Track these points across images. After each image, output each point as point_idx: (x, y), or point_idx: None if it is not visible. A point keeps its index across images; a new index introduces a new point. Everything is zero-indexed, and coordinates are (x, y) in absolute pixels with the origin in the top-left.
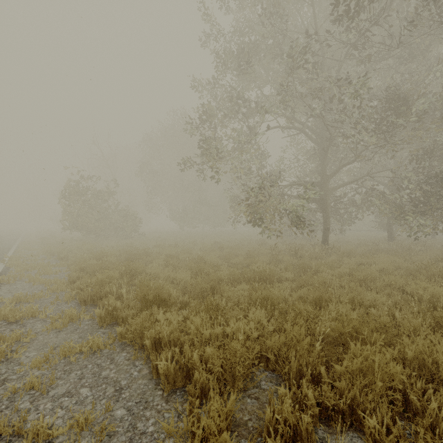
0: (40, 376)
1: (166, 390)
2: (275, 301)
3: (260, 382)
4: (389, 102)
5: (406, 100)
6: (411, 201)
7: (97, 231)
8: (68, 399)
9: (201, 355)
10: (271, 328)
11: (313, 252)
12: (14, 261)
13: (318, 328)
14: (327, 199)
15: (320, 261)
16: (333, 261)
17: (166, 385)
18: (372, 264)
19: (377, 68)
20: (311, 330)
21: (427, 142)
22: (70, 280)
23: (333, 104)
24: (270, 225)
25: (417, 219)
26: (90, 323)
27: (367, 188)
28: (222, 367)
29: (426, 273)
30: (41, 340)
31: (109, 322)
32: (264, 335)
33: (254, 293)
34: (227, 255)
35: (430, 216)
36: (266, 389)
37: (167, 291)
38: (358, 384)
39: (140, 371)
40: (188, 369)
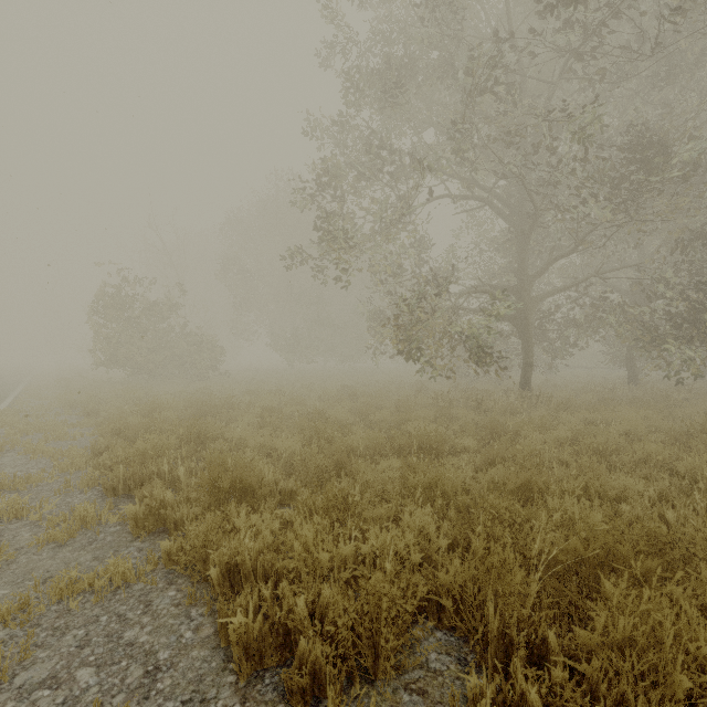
0: (2, 644)
1: (244, 675)
2: (448, 490)
3: (427, 654)
4: (635, 151)
5: (665, 146)
6: (670, 317)
7: (150, 368)
8: (49, 694)
9: (313, 599)
10: (445, 543)
11: (508, 404)
12: (7, 418)
13: (536, 548)
14: (529, 314)
15: (520, 418)
16: (543, 418)
17: (244, 664)
18: (612, 424)
19: (613, 97)
20: (519, 547)
21: (696, 220)
22: (95, 451)
23: (540, 157)
24: (436, 357)
25: (680, 347)
26: (118, 530)
27: (594, 298)
28: (354, 627)
29: (706, 438)
30: (23, 565)
31: (152, 529)
32: (432, 556)
33: (411, 477)
34: (363, 407)
35: (701, 343)
36: (439, 670)
37: (258, 471)
38: (630, 673)
39: (198, 630)
40: (288, 631)
